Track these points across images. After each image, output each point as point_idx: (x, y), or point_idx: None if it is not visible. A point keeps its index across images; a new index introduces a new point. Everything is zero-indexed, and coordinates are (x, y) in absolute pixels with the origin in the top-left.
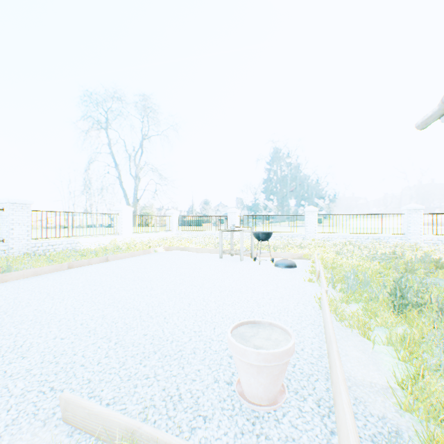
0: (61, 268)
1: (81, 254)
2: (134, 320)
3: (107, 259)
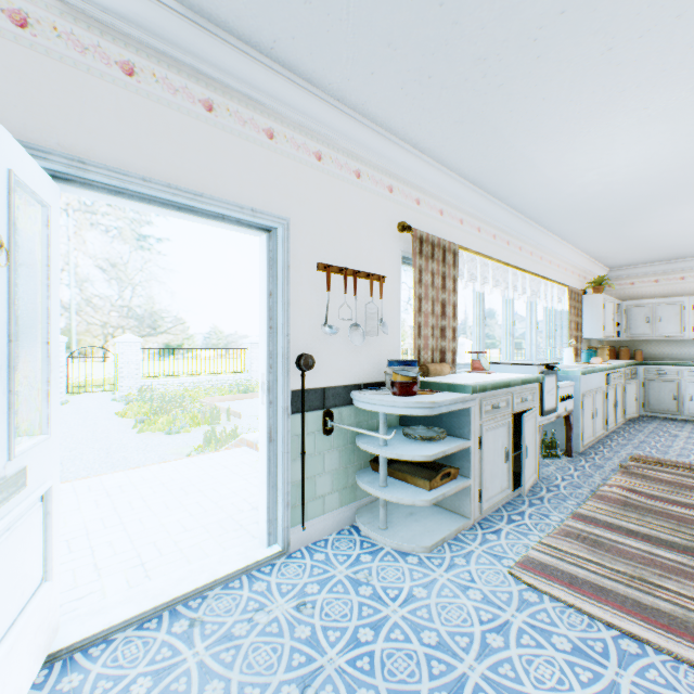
0: None
1: None
2: None
3: None
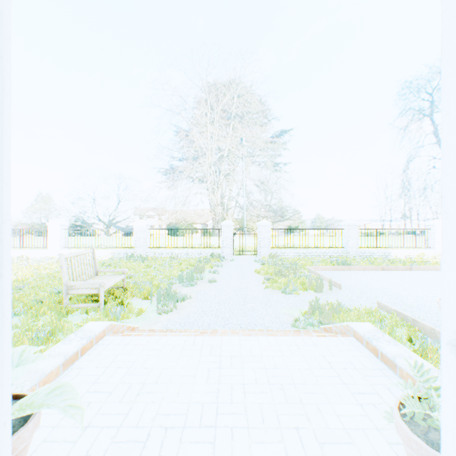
0: (376, 268)
1: (390, 262)
2: (411, 297)
3: (409, 268)
